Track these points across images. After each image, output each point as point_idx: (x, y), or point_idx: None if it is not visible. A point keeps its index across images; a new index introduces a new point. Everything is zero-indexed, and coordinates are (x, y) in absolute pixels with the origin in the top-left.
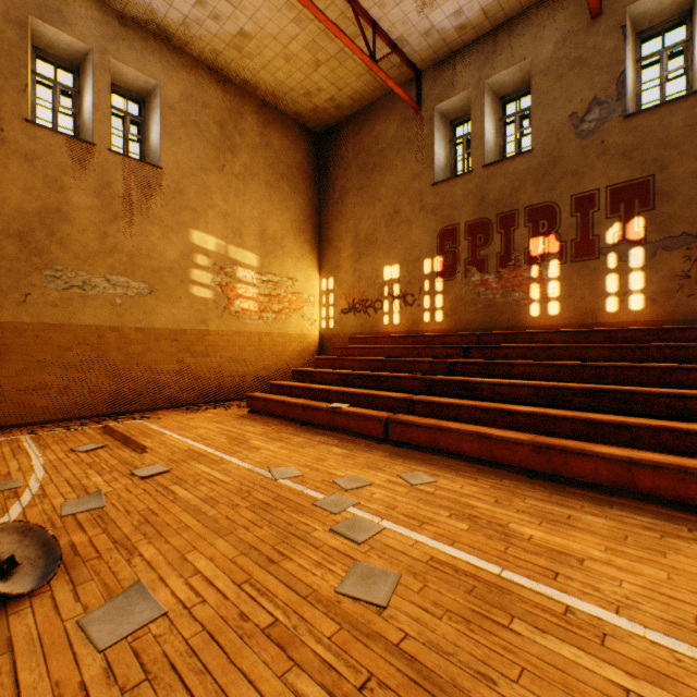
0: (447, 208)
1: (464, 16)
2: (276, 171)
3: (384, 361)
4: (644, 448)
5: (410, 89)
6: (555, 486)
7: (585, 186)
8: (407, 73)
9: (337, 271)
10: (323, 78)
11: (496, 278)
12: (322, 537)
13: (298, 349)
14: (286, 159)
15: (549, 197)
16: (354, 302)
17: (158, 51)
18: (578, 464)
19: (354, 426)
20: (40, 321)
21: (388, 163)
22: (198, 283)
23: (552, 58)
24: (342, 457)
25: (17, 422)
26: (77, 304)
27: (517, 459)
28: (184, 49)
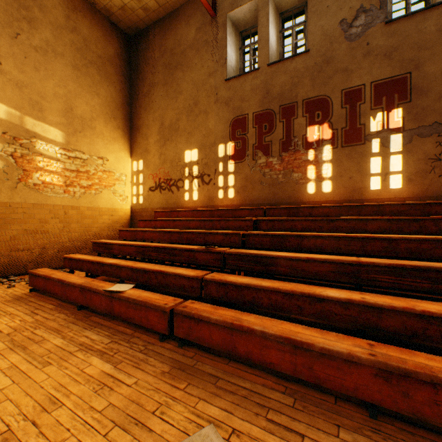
0: (238, 100)
1: None
2: (84, 56)
3: (182, 232)
4: None
5: None
6: (422, 441)
7: (353, 82)
8: None
9: (145, 155)
10: None
11: (279, 160)
12: None
13: (110, 221)
14: (97, 49)
15: (323, 91)
16: (160, 181)
17: None
18: None
19: (134, 316)
20: None
21: (188, 62)
22: None
23: None
24: (92, 391)
25: None
26: None
27: (352, 384)
28: None
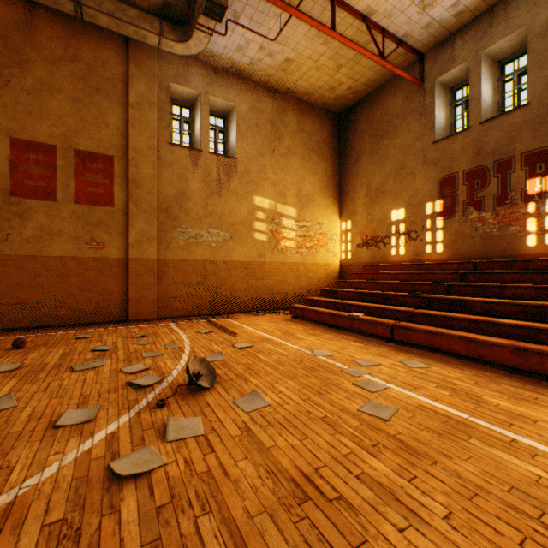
0: (446, 160)
1: (461, 5)
2: (308, 147)
3: (391, 283)
4: None
5: (413, 69)
6: (532, 380)
7: None
8: (411, 57)
9: (353, 216)
10: (343, 76)
11: (492, 215)
12: (348, 386)
13: (324, 274)
14: (315, 137)
15: (546, 142)
16: (367, 238)
17: (235, 84)
18: None
19: (367, 329)
20: (176, 258)
21: (395, 130)
22: (258, 231)
23: None
24: (359, 348)
25: (165, 315)
26: (193, 247)
27: (499, 358)
28: (250, 78)
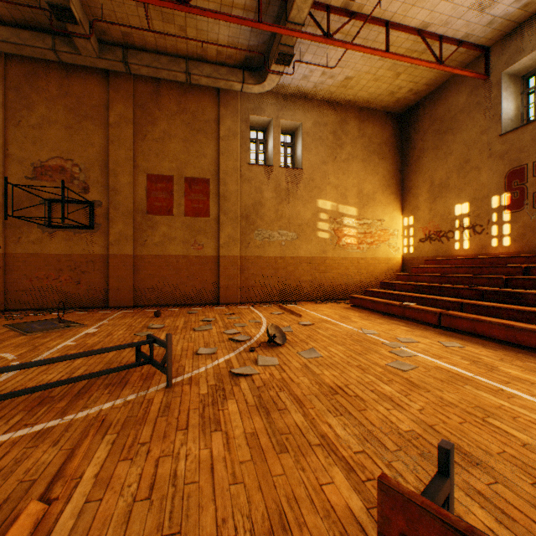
0: (513, 153)
1: None
2: (368, 150)
3: (449, 276)
4: None
5: (478, 64)
6: None
7: None
8: (475, 53)
9: (415, 211)
10: (402, 81)
11: None
12: (384, 352)
13: (385, 268)
14: (376, 140)
15: None
16: (429, 233)
17: (301, 105)
18: None
19: (417, 316)
20: (253, 255)
21: (458, 125)
22: (321, 230)
23: None
24: (405, 331)
25: (245, 301)
26: (266, 246)
27: (534, 342)
28: (314, 98)
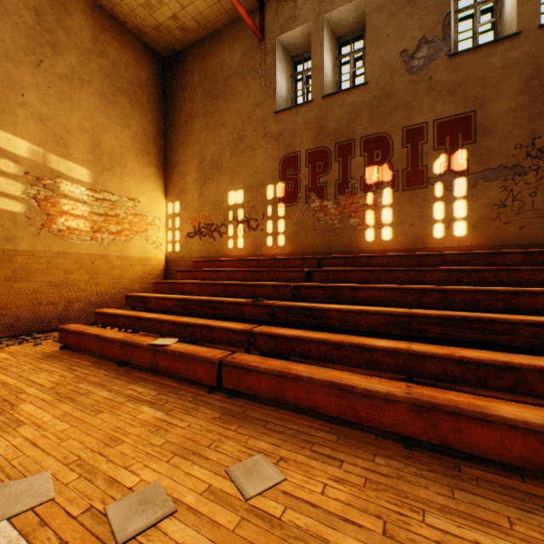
0: (289, 136)
1: None
2: (113, 84)
3: (226, 284)
4: (533, 395)
5: (253, 19)
6: (446, 463)
7: (415, 119)
8: (251, 1)
9: (183, 195)
10: None
11: (334, 204)
12: None
13: (142, 272)
14: (127, 74)
15: (383, 128)
16: (200, 226)
17: None
18: (477, 433)
19: (181, 369)
20: None
21: (233, 90)
22: (1, 193)
23: None
24: (149, 431)
25: None
26: None
27: (390, 421)
28: None
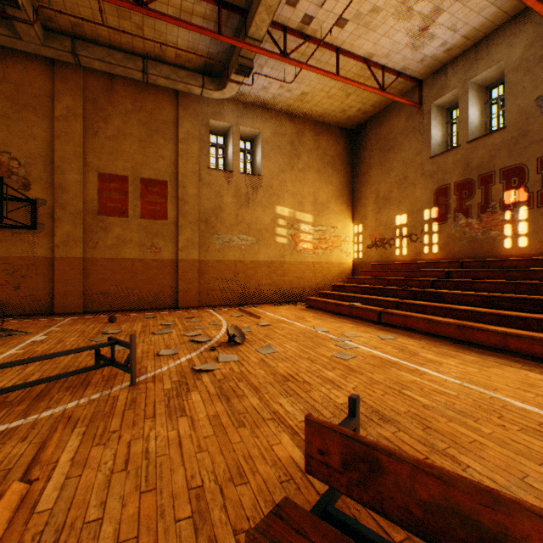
0: (440, 173)
1: (449, 44)
2: (323, 162)
3: (390, 279)
4: (532, 331)
5: (414, 93)
6: (466, 347)
7: None
8: (411, 84)
9: (364, 220)
10: (352, 101)
11: (477, 221)
12: (331, 346)
13: (338, 271)
14: (330, 152)
15: (519, 160)
16: (375, 240)
17: (260, 114)
18: (479, 335)
19: (362, 315)
20: (213, 259)
21: (398, 145)
22: (279, 235)
23: (521, 58)
24: (351, 327)
25: (205, 304)
26: (226, 250)
27: (447, 332)
28: (272, 108)
